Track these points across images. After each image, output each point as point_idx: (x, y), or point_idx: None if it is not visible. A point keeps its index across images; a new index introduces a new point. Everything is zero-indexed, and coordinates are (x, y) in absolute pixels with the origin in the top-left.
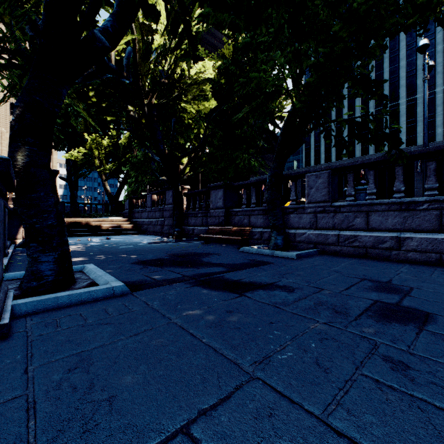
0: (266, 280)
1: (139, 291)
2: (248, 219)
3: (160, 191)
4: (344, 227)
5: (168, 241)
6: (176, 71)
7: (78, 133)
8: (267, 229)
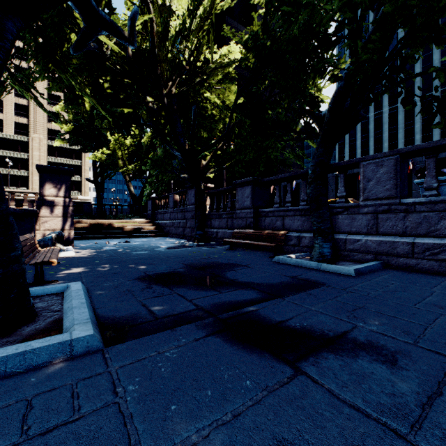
0: (330, 325)
1: (117, 343)
2: (281, 221)
3: (182, 191)
4: (422, 233)
5: (189, 245)
6: (199, 59)
7: (104, 134)
8: (306, 234)
